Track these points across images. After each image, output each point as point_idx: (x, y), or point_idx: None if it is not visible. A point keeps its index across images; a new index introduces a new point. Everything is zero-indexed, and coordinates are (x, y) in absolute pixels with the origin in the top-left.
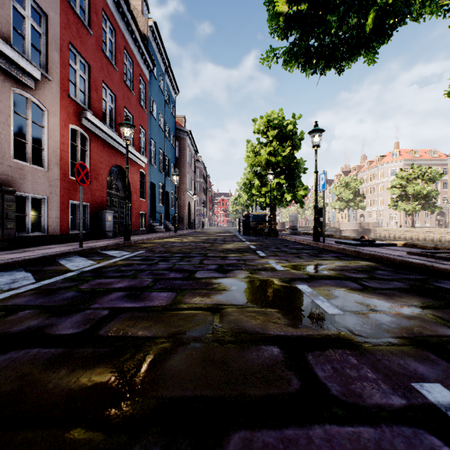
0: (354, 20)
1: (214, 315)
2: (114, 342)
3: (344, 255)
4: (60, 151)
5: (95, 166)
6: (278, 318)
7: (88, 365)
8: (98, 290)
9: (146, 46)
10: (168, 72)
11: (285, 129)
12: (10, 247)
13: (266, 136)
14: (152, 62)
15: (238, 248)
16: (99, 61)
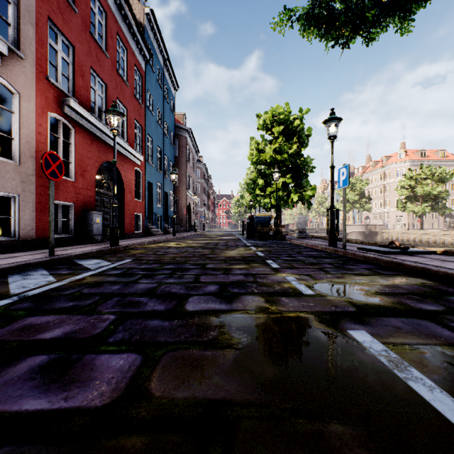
0: None
1: None
2: None
3: (378, 267)
4: (35, 142)
5: (82, 161)
6: None
7: None
8: (9, 346)
9: (142, 33)
10: (167, 66)
11: (291, 125)
12: None
13: (271, 132)
14: (148, 52)
15: (244, 256)
16: (86, 44)
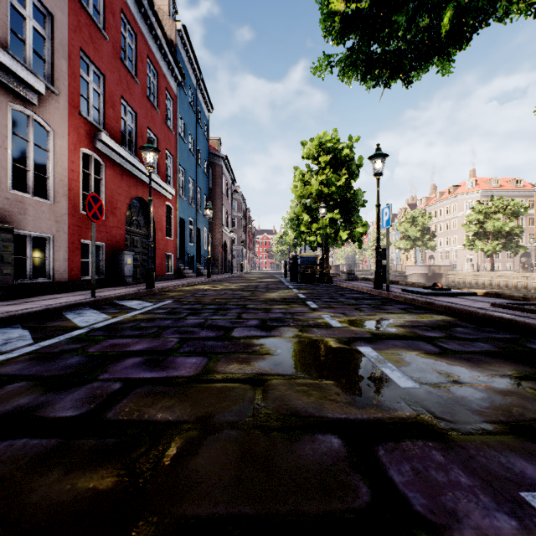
0: (424, 22)
1: (255, 389)
2: (125, 429)
3: (413, 307)
4: (68, 180)
5: (112, 198)
6: (336, 393)
7: (88, 464)
8: (110, 353)
9: (173, 53)
10: (200, 86)
11: (340, 154)
12: (7, 296)
13: (318, 161)
14: (180, 73)
15: (284, 298)
16: (116, 72)
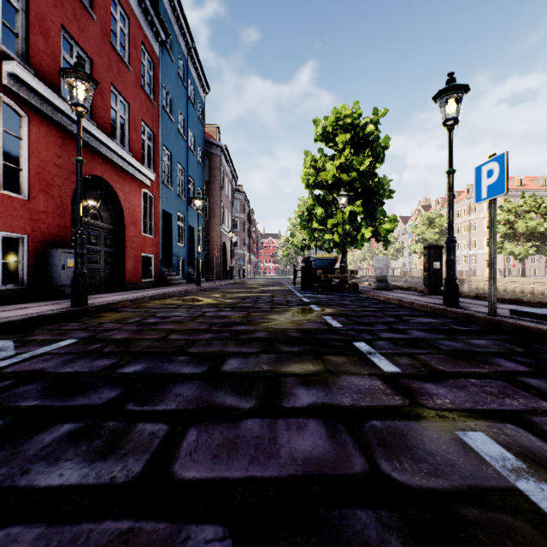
0: None
1: None
2: None
3: None
4: None
5: (43, 170)
6: None
7: None
8: None
9: None
10: (192, 58)
11: (362, 132)
12: None
13: (334, 143)
14: (163, 28)
15: (304, 328)
16: None
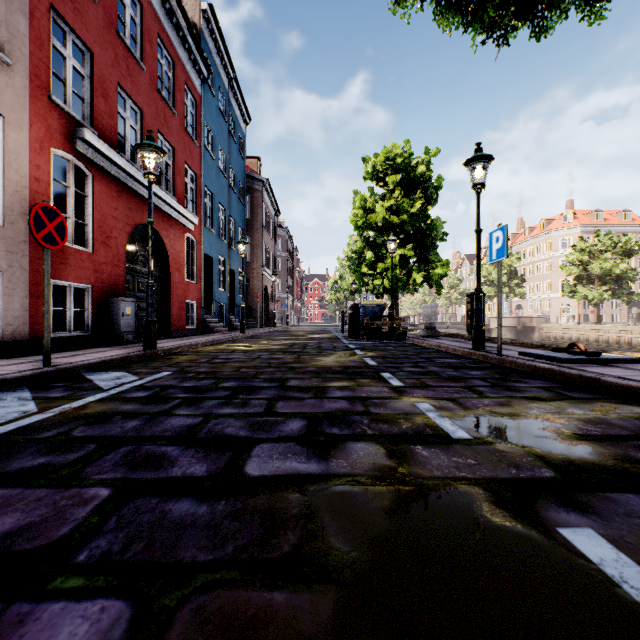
0: None
1: None
2: None
3: (559, 385)
4: (30, 193)
5: (104, 223)
6: None
7: None
8: None
9: (196, 38)
10: (233, 88)
11: (413, 172)
12: None
13: (384, 183)
14: (205, 66)
15: (345, 365)
16: (111, 49)
